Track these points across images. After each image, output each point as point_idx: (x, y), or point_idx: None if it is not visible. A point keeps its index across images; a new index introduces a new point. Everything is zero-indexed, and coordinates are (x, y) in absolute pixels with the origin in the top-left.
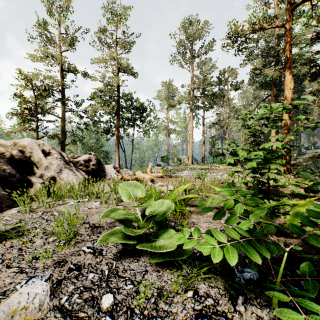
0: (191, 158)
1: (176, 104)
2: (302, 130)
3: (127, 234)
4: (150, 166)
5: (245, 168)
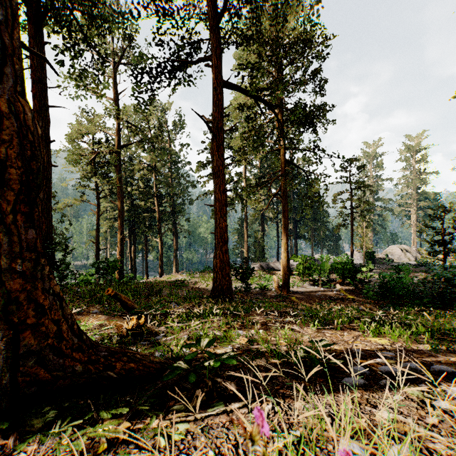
0: None
1: None
2: None
3: None
4: None
5: None
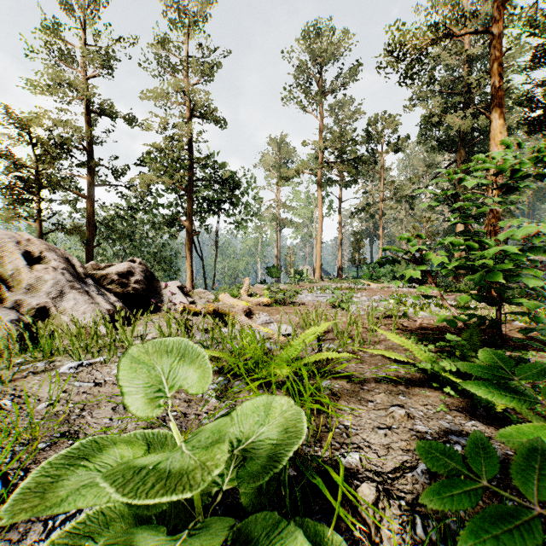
0: (319, 270)
1: (293, 175)
2: None
3: (149, 518)
4: (247, 284)
5: (414, 288)
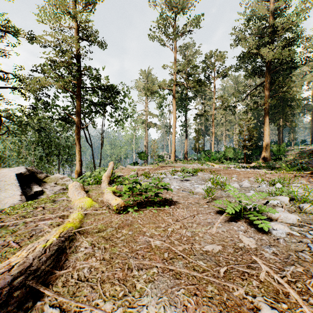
0: (173, 155)
1: (156, 89)
2: (289, 125)
3: None
4: (110, 168)
5: (247, 168)
